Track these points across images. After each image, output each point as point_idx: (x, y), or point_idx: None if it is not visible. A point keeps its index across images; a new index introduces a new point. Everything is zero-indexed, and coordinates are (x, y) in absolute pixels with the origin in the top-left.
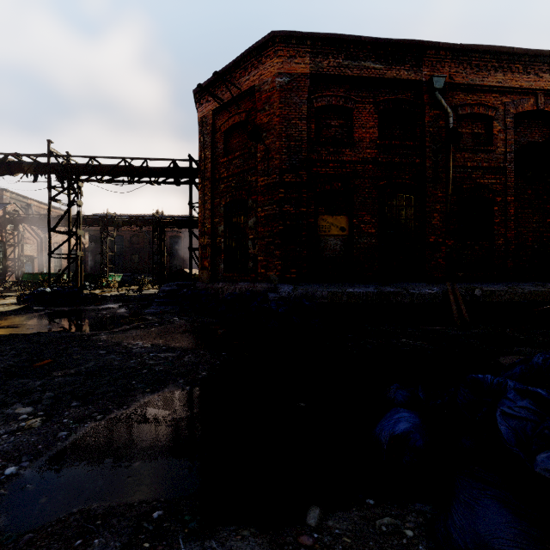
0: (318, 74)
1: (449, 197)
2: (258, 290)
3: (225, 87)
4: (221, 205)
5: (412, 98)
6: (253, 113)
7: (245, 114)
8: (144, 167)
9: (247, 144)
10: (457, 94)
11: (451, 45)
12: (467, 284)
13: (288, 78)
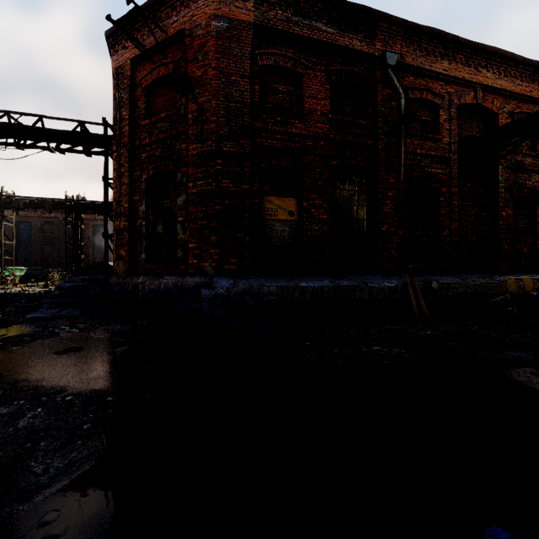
0: (263, 25)
1: (400, 183)
2: (188, 285)
3: (147, 30)
4: (142, 179)
5: (365, 73)
6: (182, 64)
7: (172, 65)
8: (40, 127)
9: (175, 104)
10: (407, 76)
11: (403, 20)
12: (419, 276)
13: (227, 23)
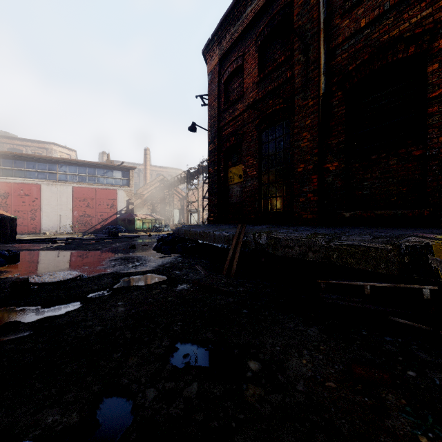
0: (222, 56)
1: (319, 101)
2: None
3: None
4: None
5: (286, 1)
6: None
7: None
8: None
9: None
10: None
11: None
12: (317, 228)
13: (210, 75)
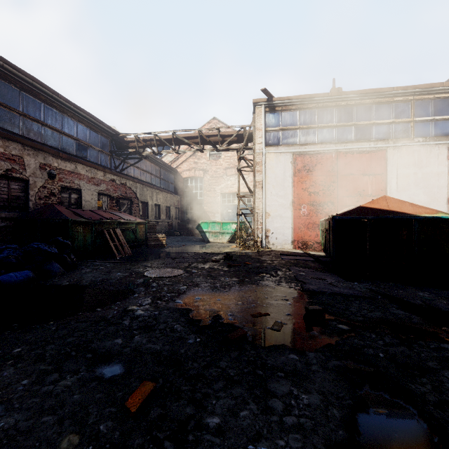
0: None
1: None
2: None
3: None
4: None
5: None
6: None
7: None
8: None
9: None
10: None
11: None
12: None
13: None
